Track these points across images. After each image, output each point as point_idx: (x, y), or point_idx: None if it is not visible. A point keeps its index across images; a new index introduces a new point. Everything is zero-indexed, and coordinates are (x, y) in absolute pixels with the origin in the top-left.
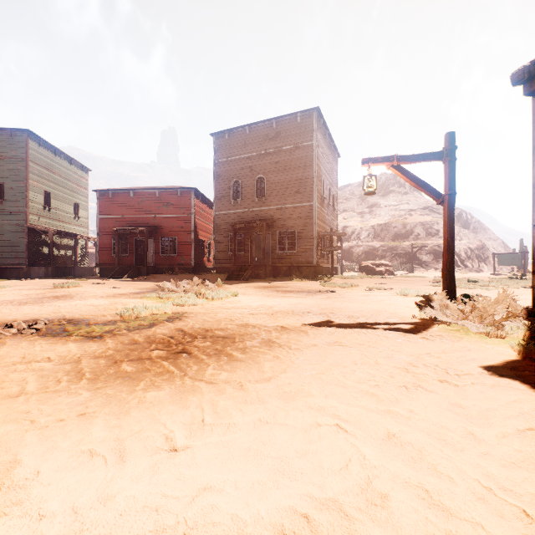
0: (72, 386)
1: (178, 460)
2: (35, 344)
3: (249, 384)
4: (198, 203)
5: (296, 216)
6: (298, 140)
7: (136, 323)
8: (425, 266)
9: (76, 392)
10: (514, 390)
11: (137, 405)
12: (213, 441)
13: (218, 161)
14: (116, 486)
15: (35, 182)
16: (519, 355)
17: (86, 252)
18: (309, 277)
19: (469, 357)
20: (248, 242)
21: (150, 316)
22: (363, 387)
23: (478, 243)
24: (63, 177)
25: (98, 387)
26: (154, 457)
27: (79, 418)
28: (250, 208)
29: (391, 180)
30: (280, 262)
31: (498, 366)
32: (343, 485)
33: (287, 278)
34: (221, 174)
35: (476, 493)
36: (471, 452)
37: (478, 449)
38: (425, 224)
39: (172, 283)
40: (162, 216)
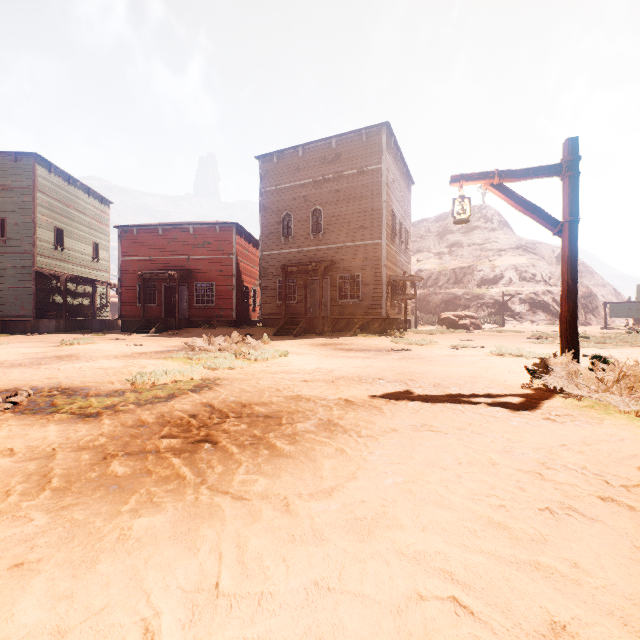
0: (23, 504)
1: None
2: (2, 427)
3: (299, 503)
4: (241, 242)
5: (360, 256)
6: (362, 162)
7: (150, 395)
8: (519, 318)
9: (26, 515)
10: None
11: (115, 543)
12: None
13: (265, 190)
14: None
15: (45, 217)
16: None
17: (107, 302)
18: (377, 332)
19: (627, 452)
20: (302, 288)
21: (172, 384)
22: (480, 510)
23: (584, 290)
24: (78, 211)
25: (63, 505)
26: None
27: (10, 573)
28: (304, 247)
29: (476, 213)
30: (341, 314)
31: None
32: None
33: (350, 333)
34: (268, 206)
35: None
36: None
37: None
38: (518, 267)
39: (205, 340)
40: (197, 257)
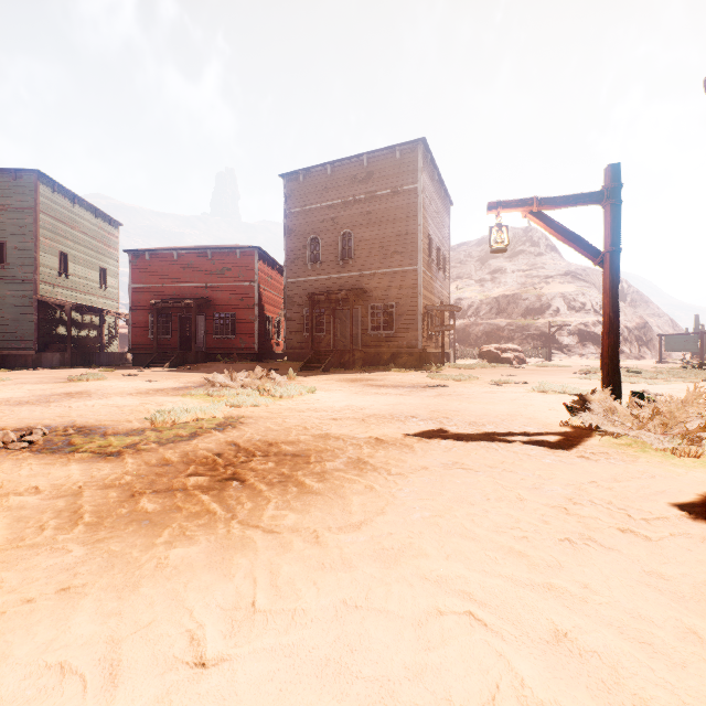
0: (59, 537)
1: (205, 686)
2: (22, 466)
3: (329, 535)
4: (263, 268)
5: (394, 284)
6: (396, 182)
7: (172, 433)
8: (567, 351)
9: (64, 547)
10: None
11: (153, 571)
12: (267, 646)
13: (290, 212)
14: None
15: (47, 240)
16: None
17: (115, 333)
18: (412, 367)
19: (655, 488)
20: (330, 319)
21: (193, 422)
22: (503, 540)
23: (638, 321)
24: (84, 234)
25: (98, 538)
26: (166, 679)
27: (59, 596)
28: (333, 274)
29: (521, 236)
30: (373, 347)
31: (703, 504)
32: None
33: (383, 368)
34: (293, 228)
35: None
36: (702, 671)
37: None
38: (566, 295)
39: (226, 376)
40: (216, 284)
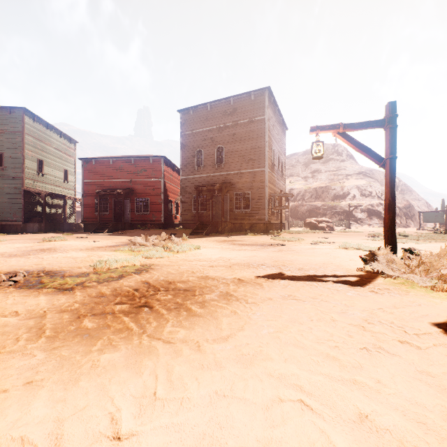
0: (28, 346)
1: None
2: (9, 297)
3: (206, 345)
4: (167, 169)
5: (250, 179)
6: (251, 114)
7: (107, 275)
8: (360, 222)
9: (31, 353)
10: None
11: (89, 370)
12: (163, 425)
13: (184, 134)
14: None
15: (30, 152)
16: None
17: (73, 211)
18: (261, 232)
19: (421, 313)
20: (209, 202)
21: (121, 268)
22: (322, 349)
23: (405, 203)
24: (54, 148)
25: (54, 347)
26: None
27: (25, 387)
28: (211, 173)
29: (330, 149)
30: (236, 219)
31: None
32: None
33: (243, 233)
34: (186, 144)
35: None
36: None
37: None
38: (359, 187)
39: (143, 238)
40: (137, 180)
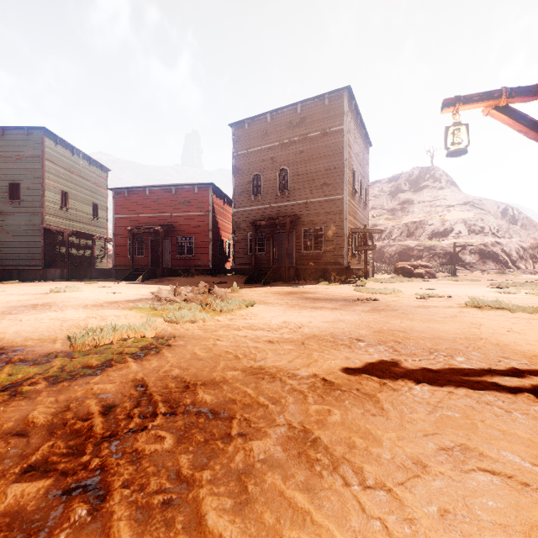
0: None
1: None
2: None
3: None
4: (216, 200)
5: (323, 211)
6: (325, 125)
7: (81, 362)
8: (470, 267)
9: None
10: None
11: None
12: None
13: (237, 154)
14: None
15: (52, 182)
16: None
17: (105, 254)
18: (339, 281)
19: None
20: (270, 241)
21: (118, 344)
22: None
23: (532, 241)
24: (81, 177)
25: None
26: None
27: None
28: (272, 204)
29: (425, 174)
30: (305, 264)
31: None
32: None
33: (314, 281)
34: (240, 167)
35: None
36: None
37: None
38: (467, 221)
39: (171, 290)
40: (178, 214)
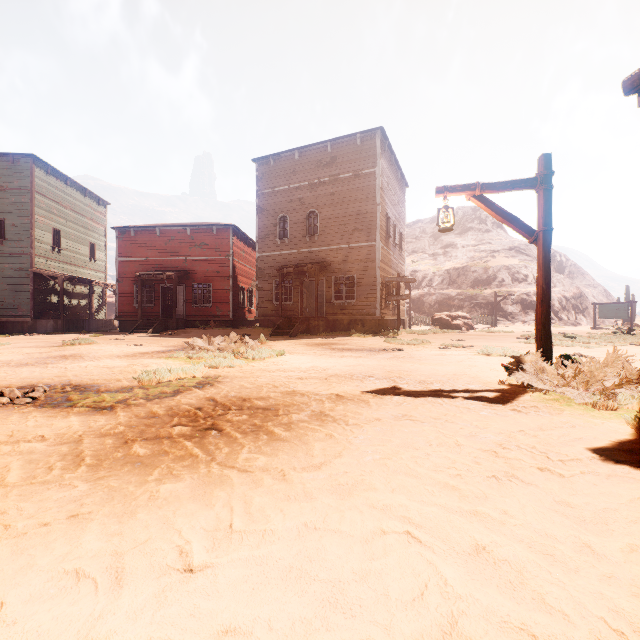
0: (66, 475)
1: (193, 585)
2: (28, 418)
3: (294, 474)
4: (237, 243)
5: (355, 258)
6: (357, 166)
7: (157, 391)
8: (511, 318)
9: (70, 484)
10: (637, 482)
11: (147, 502)
12: (242, 557)
13: (262, 192)
14: (105, 627)
15: (42, 218)
16: (638, 433)
17: (103, 302)
18: (371, 332)
19: (574, 436)
20: (298, 289)
21: (176, 381)
22: (440, 477)
23: (575, 291)
24: (75, 212)
25: (99, 477)
26: (161, 581)
27: (70, 521)
28: (300, 249)
29: (470, 215)
30: (336, 314)
31: (612, 448)
32: (417, 626)
33: (345, 333)
34: (265, 208)
35: (603, 639)
36: (590, 574)
37: (599, 569)
38: (510, 268)
39: (204, 340)
40: (194, 258)
